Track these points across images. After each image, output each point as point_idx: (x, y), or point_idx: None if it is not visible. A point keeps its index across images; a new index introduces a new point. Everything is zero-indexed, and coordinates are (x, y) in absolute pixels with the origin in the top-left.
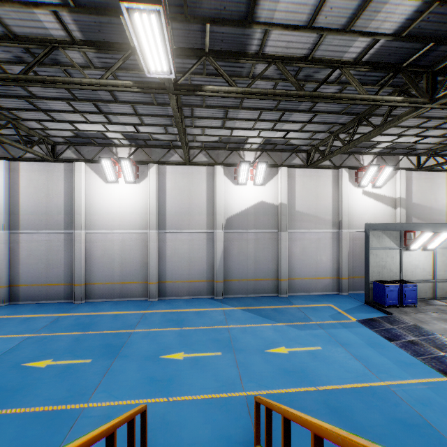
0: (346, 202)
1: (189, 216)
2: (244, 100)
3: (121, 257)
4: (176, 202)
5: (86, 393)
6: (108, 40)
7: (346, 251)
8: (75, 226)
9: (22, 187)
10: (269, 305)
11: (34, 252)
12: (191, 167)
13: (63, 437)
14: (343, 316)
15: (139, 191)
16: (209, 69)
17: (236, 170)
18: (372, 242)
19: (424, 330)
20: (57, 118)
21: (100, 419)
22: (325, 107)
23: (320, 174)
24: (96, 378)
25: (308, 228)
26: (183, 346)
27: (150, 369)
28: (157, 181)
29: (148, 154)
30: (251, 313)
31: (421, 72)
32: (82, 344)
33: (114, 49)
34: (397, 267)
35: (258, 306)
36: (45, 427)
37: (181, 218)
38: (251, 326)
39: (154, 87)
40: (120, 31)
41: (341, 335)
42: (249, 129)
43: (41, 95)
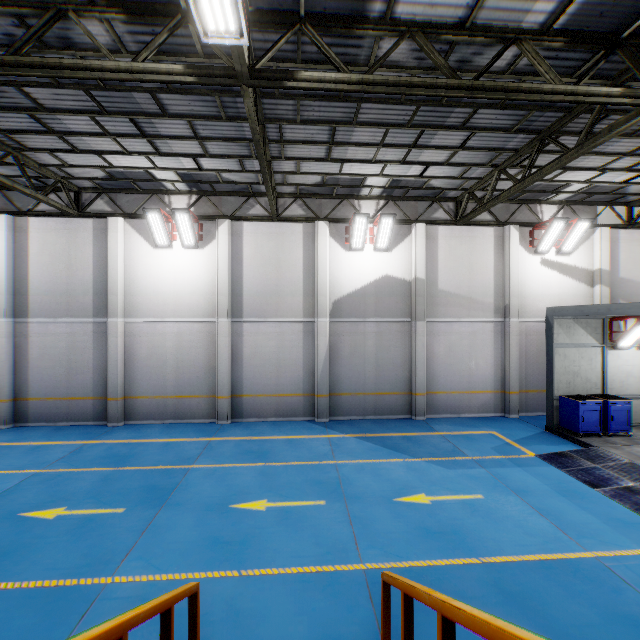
0: (516, 276)
1: (277, 297)
2: (360, 109)
3: (177, 358)
4: (258, 276)
5: (112, 560)
6: None
7: (516, 352)
8: (109, 312)
9: (33, 254)
10: (398, 432)
11: (50, 350)
12: (281, 225)
13: (69, 632)
14: (514, 448)
15: (203, 259)
16: (305, 52)
17: (348, 229)
18: (558, 336)
19: None
20: (79, 146)
21: (130, 603)
22: (487, 121)
23: (476, 234)
24: (129, 538)
25: (457, 316)
26: (266, 491)
27: (214, 525)
28: (230, 245)
29: (216, 205)
30: (371, 442)
31: None
32: (112, 485)
33: (155, 14)
34: (598, 375)
35: (381, 433)
36: (41, 613)
37: (265, 300)
38: (372, 462)
39: (218, 75)
40: None
41: (514, 477)
42: (368, 162)
43: (51, 105)
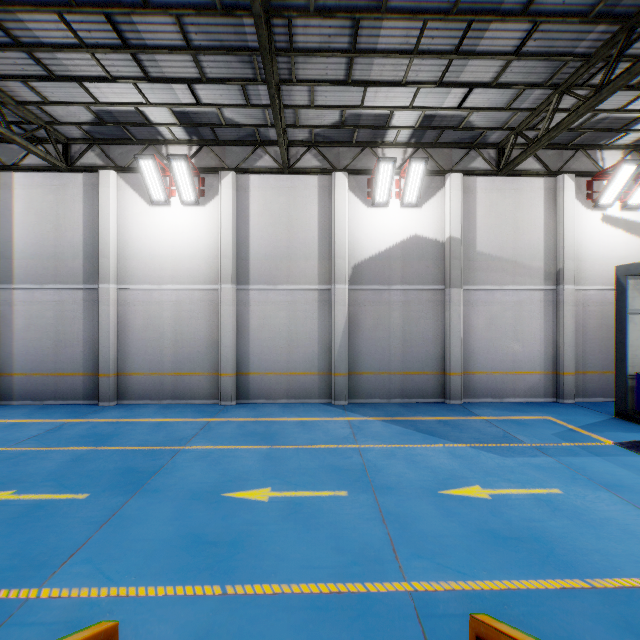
0: (572, 235)
1: (289, 261)
2: None
3: (175, 330)
4: (266, 237)
5: (49, 563)
6: None
7: (572, 325)
8: (100, 277)
9: (18, 214)
10: (431, 415)
11: (36, 320)
12: (292, 178)
13: None
14: (581, 435)
15: (204, 218)
16: None
17: (370, 182)
18: (632, 301)
19: None
20: (55, 70)
21: (52, 632)
22: (559, 0)
23: (522, 186)
24: (81, 532)
25: (499, 283)
26: (270, 477)
27: (197, 519)
28: (234, 200)
29: (219, 157)
30: (400, 426)
31: None
32: (82, 467)
33: None
34: None
35: (411, 417)
36: None
37: (274, 264)
38: (404, 447)
39: None
40: None
41: (595, 468)
42: (397, 84)
43: None
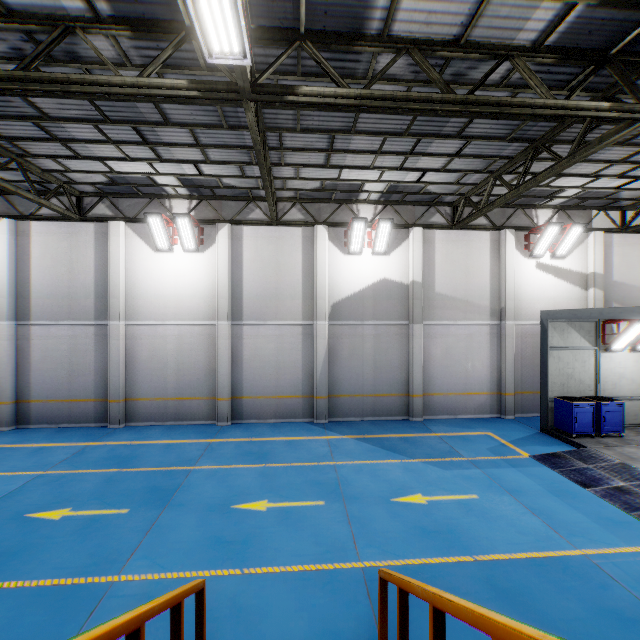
0: (512, 279)
1: (277, 300)
2: (358, 118)
3: (178, 361)
4: (257, 279)
5: (118, 560)
6: (150, 16)
7: (512, 354)
8: (111, 315)
9: (35, 258)
10: (395, 433)
11: (52, 353)
12: (280, 229)
13: (78, 628)
14: (509, 449)
15: (203, 263)
16: (305, 65)
17: (346, 233)
18: (552, 339)
19: (638, 471)
20: (82, 153)
21: (137, 600)
22: (482, 130)
23: (473, 238)
24: (133, 538)
25: (454, 319)
26: (266, 491)
27: (216, 525)
28: (230, 248)
29: (216, 210)
30: (369, 444)
31: (639, 64)
32: (116, 487)
33: (160, 30)
34: (591, 377)
35: (379, 435)
36: (51, 611)
37: (265, 303)
38: (370, 463)
39: (221, 89)
40: (168, 0)
41: (508, 478)
42: (366, 168)
43: (56, 114)
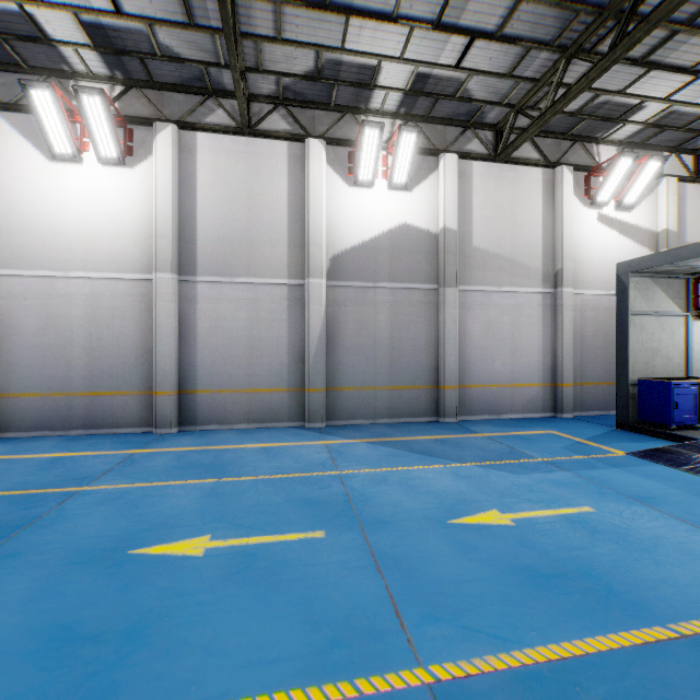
0: (570, 232)
1: (250, 247)
2: None
3: (90, 334)
4: (220, 214)
5: None
6: None
7: (570, 331)
8: None
9: None
10: (425, 435)
11: None
12: (254, 141)
13: None
14: (591, 447)
15: (133, 184)
16: None
17: (352, 155)
18: (634, 301)
19: None
20: None
21: None
22: None
23: (521, 175)
24: None
25: (497, 284)
26: (212, 520)
27: (74, 596)
28: (175, 163)
29: (155, 104)
30: (390, 447)
31: None
32: None
33: None
34: (680, 354)
35: (402, 437)
36: None
37: (231, 251)
38: (397, 470)
39: None
40: None
41: (619, 480)
42: (387, 18)
43: None
